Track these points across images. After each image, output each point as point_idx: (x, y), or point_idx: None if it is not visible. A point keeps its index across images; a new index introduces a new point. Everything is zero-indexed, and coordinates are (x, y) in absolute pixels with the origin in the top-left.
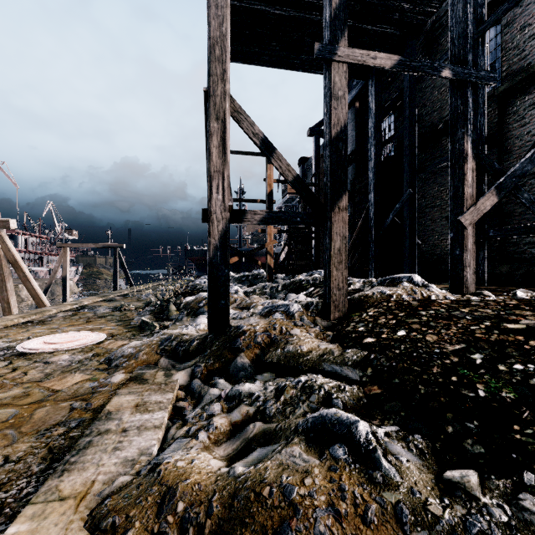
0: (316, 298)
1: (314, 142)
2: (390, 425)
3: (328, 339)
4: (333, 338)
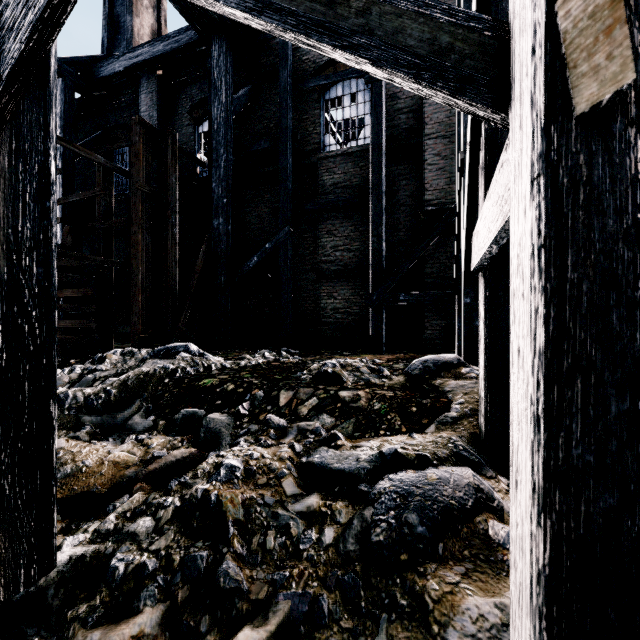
0: (328, 420)
1: (62, 90)
2: None
3: None
4: None
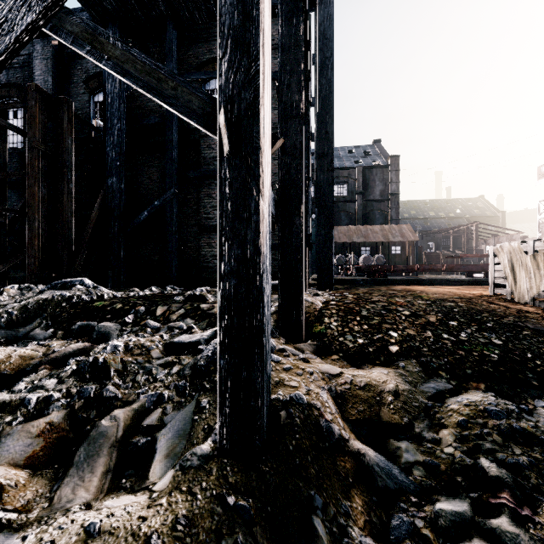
0: (190, 321)
1: None
2: (533, 401)
3: (348, 364)
4: (350, 360)
